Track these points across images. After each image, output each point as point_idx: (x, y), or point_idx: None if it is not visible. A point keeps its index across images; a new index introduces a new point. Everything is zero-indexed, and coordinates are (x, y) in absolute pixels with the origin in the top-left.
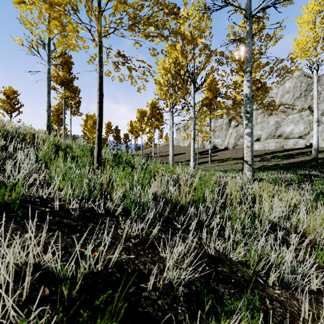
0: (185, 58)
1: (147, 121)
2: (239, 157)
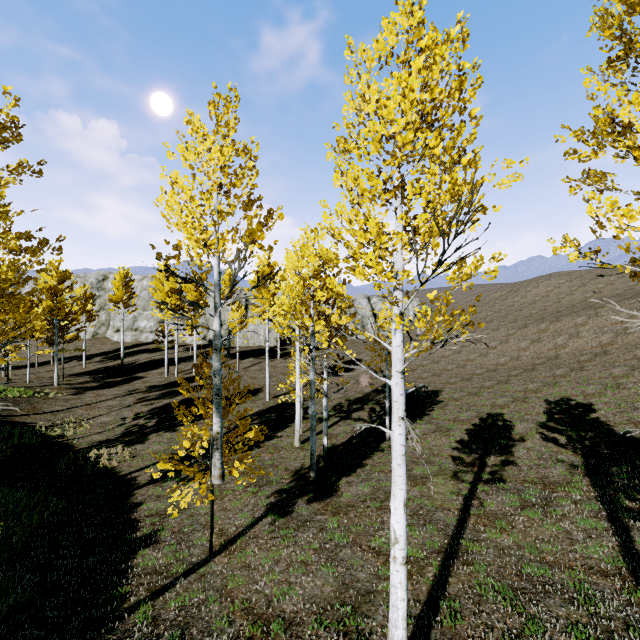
0: None
1: None
2: (89, 354)
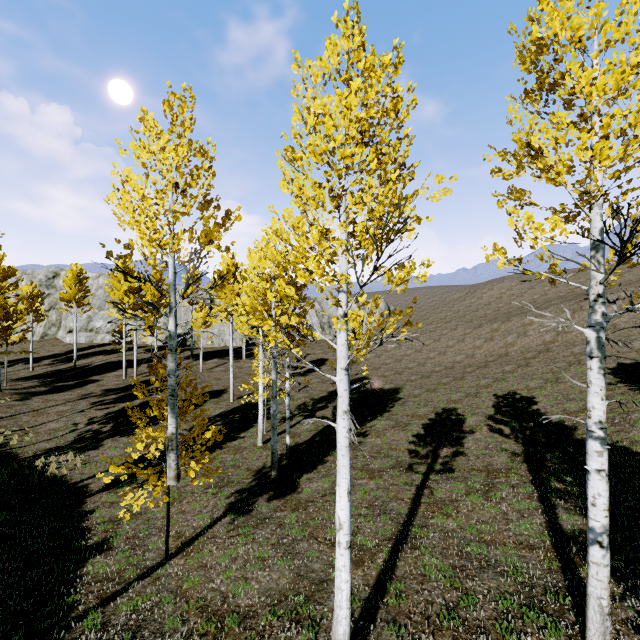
0: None
1: None
2: (37, 357)
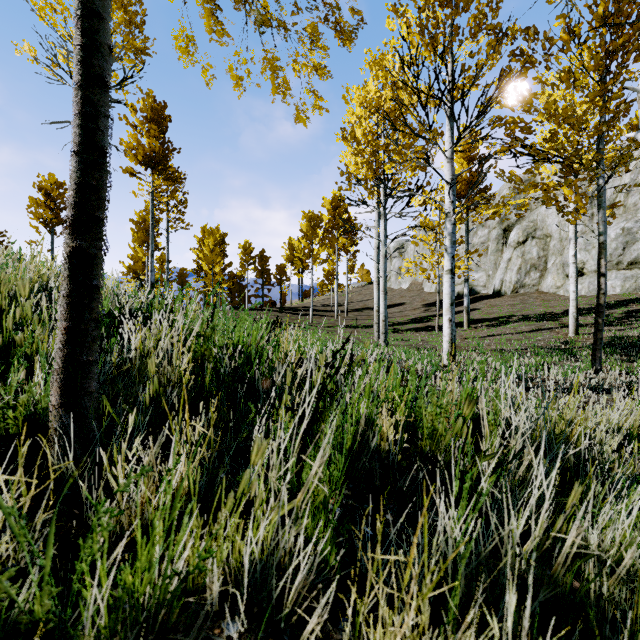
0: (431, 44)
1: (323, 237)
2: (536, 313)
